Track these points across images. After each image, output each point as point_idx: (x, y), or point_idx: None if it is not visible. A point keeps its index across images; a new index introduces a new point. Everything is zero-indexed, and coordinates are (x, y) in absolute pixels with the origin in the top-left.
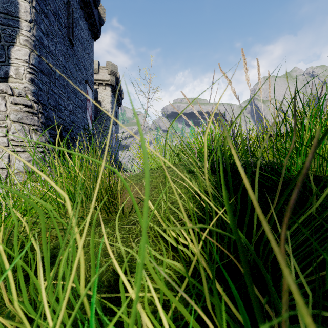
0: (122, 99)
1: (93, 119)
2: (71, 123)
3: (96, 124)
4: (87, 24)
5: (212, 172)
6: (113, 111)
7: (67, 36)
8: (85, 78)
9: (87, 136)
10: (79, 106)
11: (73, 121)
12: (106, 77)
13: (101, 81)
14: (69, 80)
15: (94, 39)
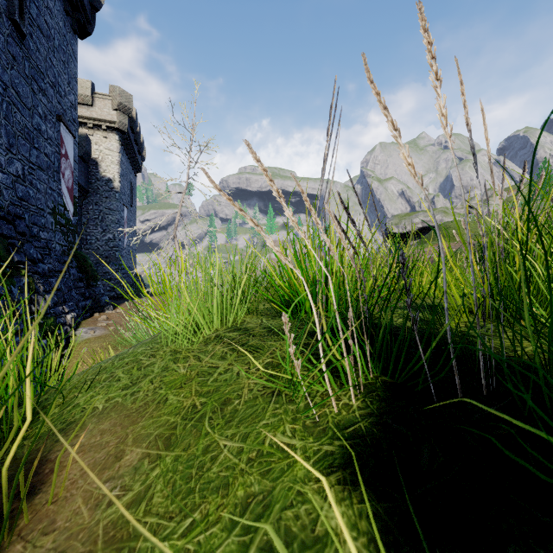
0: (143, 159)
1: (76, 195)
2: (19, 201)
3: (87, 204)
4: (61, 2)
5: (337, 385)
6: (123, 181)
7: (7, 14)
8: (57, 110)
9: (63, 229)
10: (41, 166)
11: (23, 198)
12: (109, 114)
13: (99, 122)
14: (13, 109)
15: (80, 36)
